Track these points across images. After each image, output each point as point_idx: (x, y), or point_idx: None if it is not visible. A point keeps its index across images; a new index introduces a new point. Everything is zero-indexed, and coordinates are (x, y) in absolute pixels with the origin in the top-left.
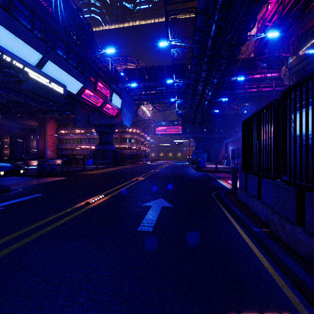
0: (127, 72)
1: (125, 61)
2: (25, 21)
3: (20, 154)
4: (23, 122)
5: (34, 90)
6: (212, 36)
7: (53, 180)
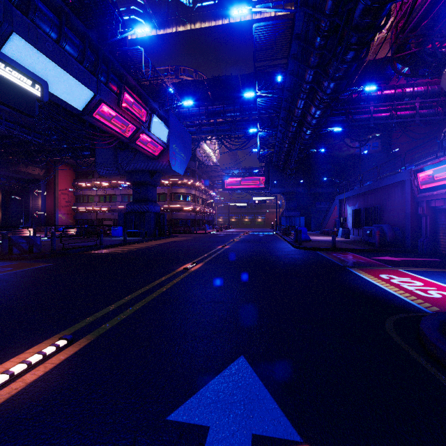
0: (179, 87)
1: (176, 72)
2: None
3: (17, 219)
4: (20, 170)
5: None
6: None
7: (13, 272)
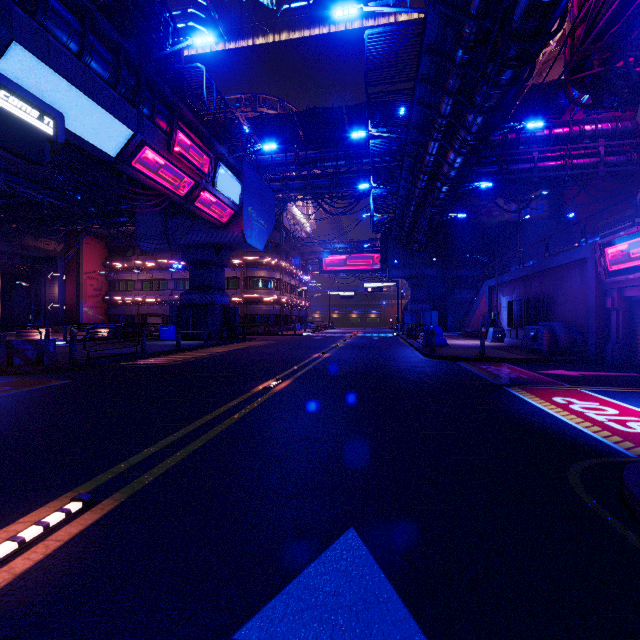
0: (257, 124)
1: (253, 103)
2: None
3: (24, 315)
4: (28, 244)
5: None
6: None
7: (12, 393)
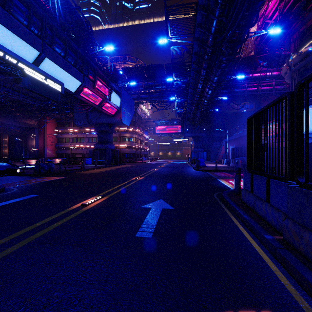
0: (126, 71)
1: (124, 59)
2: (22, 17)
3: (19, 153)
4: (22, 121)
5: (30, 87)
6: (212, 32)
7: (50, 180)
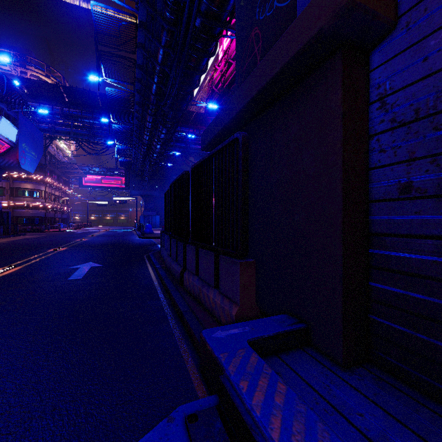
0: (27, 83)
1: (22, 60)
2: None
3: None
4: None
5: None
6: (154, 92)
7: None
